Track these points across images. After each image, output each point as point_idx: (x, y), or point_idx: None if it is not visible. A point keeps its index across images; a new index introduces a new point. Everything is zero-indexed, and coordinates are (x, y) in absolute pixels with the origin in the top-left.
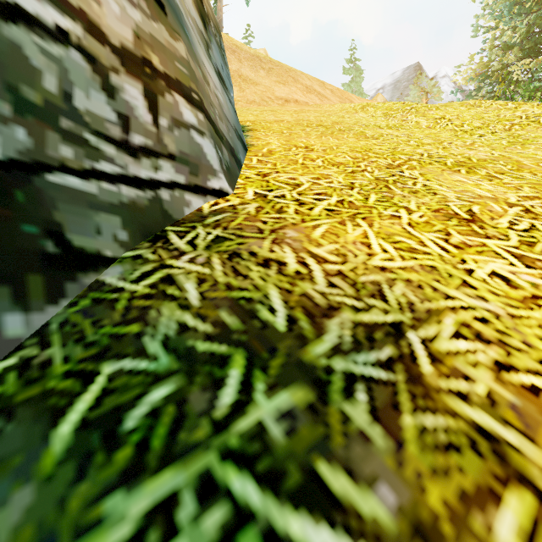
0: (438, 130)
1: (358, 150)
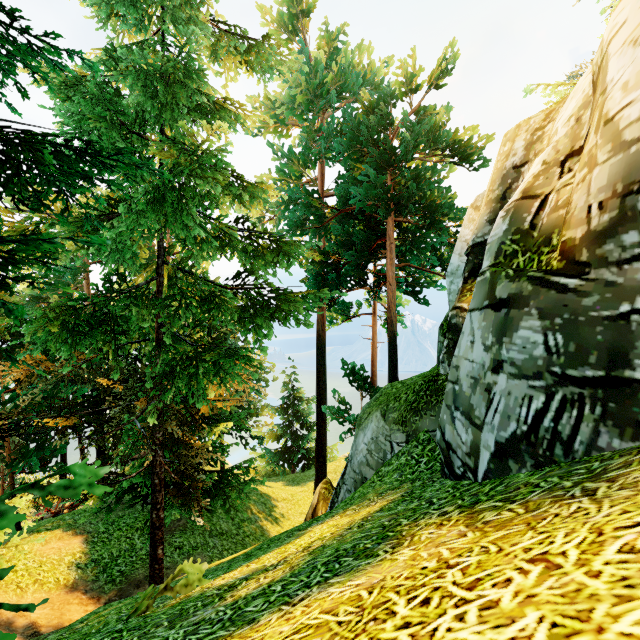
0: None
1: None
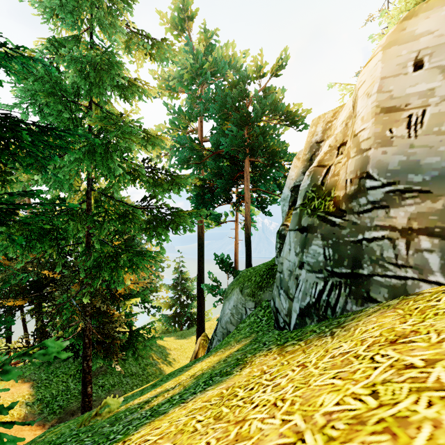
0: None
1: None
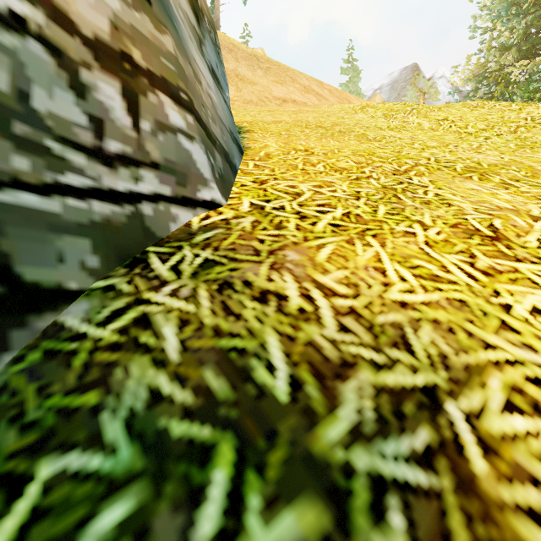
0: (441, 132)
1: (361, 153)
